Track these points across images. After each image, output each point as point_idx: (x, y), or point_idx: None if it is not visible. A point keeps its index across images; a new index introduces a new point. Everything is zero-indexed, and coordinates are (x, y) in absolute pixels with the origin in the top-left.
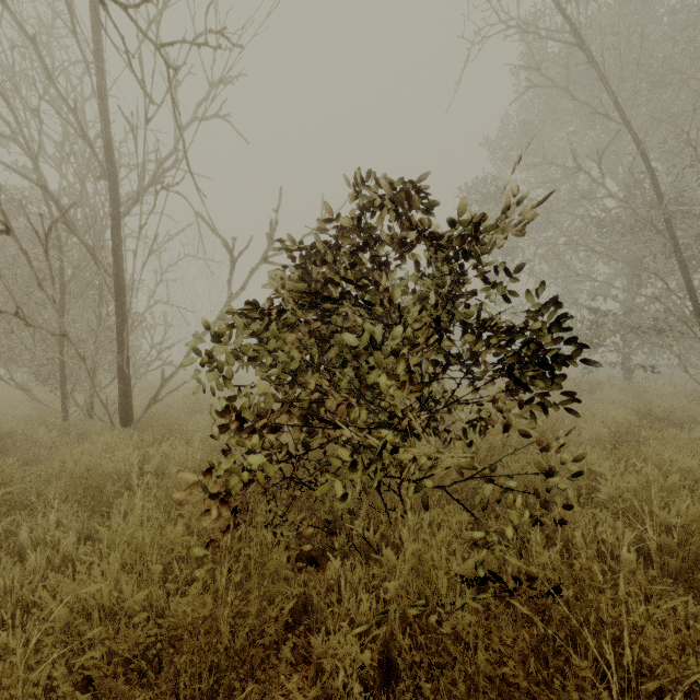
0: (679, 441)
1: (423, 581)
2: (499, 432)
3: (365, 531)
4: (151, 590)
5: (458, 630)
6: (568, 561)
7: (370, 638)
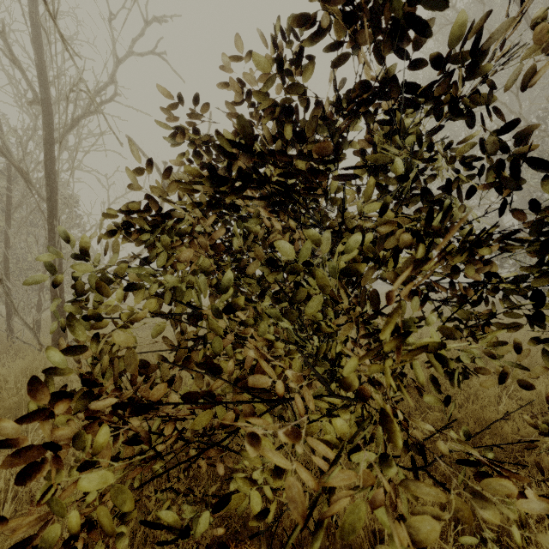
0: None
1: None
2: (490, 384)
3: None
4: None
5: None
6: None
7: None
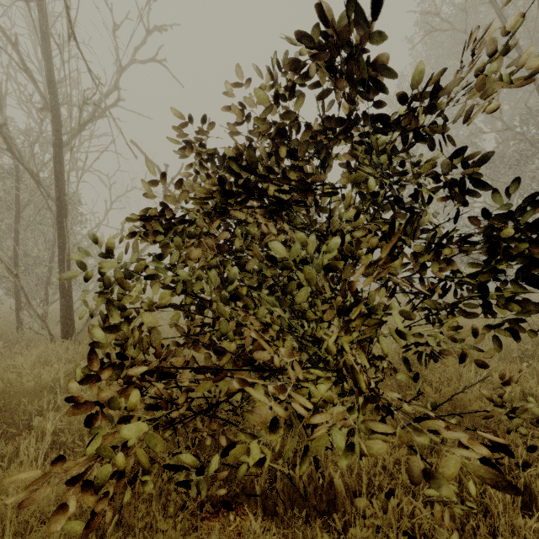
0: None
1: None
2: (452, 364)
3: (290, 470)
4: None
5: None
6: None
7: None
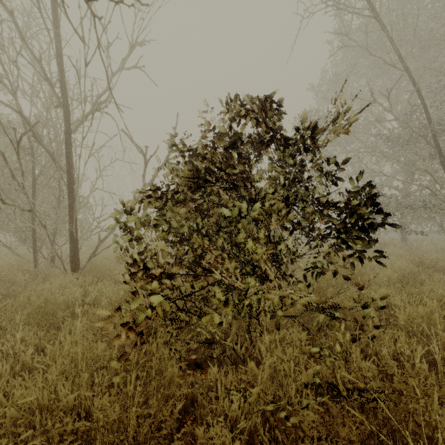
0: (444, 282)
1: (277, 385)
2: (329, 277)
3: (235, 345)
4: (81, 391)
5: (305, 425)
6: (378, 368)
7: (239, 430)
